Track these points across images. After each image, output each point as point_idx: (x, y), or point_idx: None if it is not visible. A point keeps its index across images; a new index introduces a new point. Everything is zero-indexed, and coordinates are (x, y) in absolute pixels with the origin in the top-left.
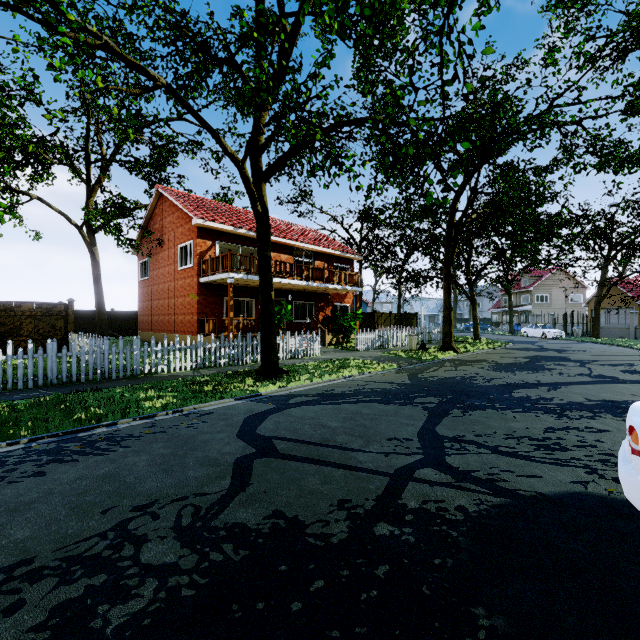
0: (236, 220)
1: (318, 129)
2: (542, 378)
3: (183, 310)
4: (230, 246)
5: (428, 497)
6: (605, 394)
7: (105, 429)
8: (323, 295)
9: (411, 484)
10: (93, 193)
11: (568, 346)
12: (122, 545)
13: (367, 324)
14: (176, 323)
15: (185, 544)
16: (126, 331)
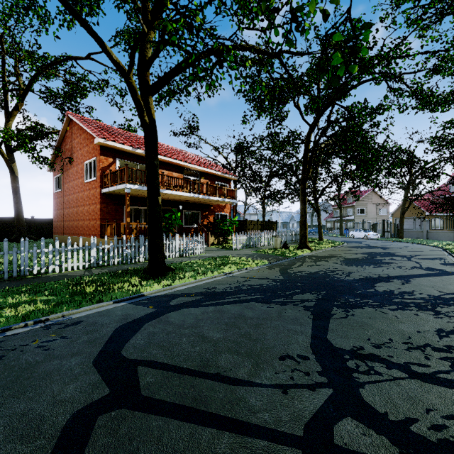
0: (135, 143)
1: (198, 13)
2: (388, 271)
3: (88, 216)
4: (131, 165)
5: None
6: (451, 286)
7: None
8: (207, 206)
9: None
10: (11, 117)
11: (386, 244)
12: None
13: (240, 229)
14: (83, 227)
15: None
16: (45, 235)
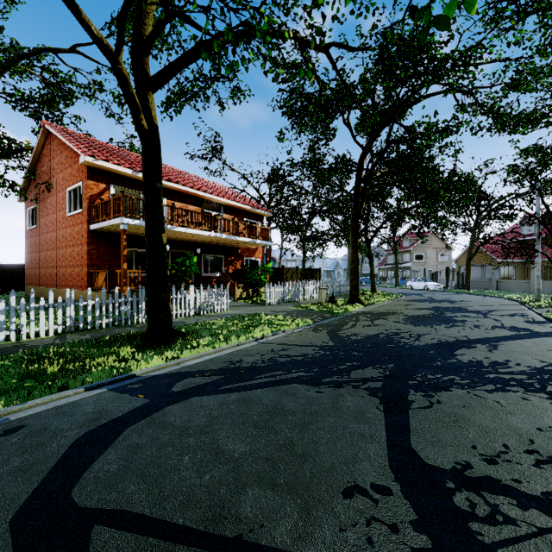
0: (137, 165)
1: None
2: (466, 333)
3: (72, 261)
4: (133, 195)
5: None
6: (551, 353)
7: None
8: (233, 249)
9: None
10: None
11: (452, 297)
12: None
13: (276, 278)
14: (64, 276)
15: None
16: (16, 286)
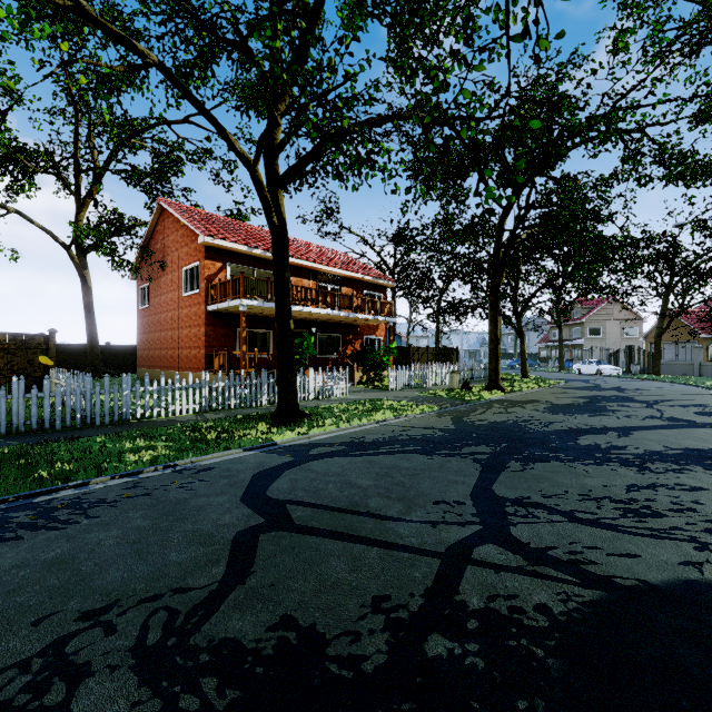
0: (251, 239)
1: (345, 115)
2: (608, 422)
3: (188, 343)
4: (244, 270)
5: (495, 590)
6: (686, 441)
7: (72, 491)
8: (352, 326)
9: (470, 569)
10: (84, 207)
11: (628, 384)
12: (49, 683)
13: (401, 360)
14: (180, 358)
15: (145, 679)
16: (124, 368)
